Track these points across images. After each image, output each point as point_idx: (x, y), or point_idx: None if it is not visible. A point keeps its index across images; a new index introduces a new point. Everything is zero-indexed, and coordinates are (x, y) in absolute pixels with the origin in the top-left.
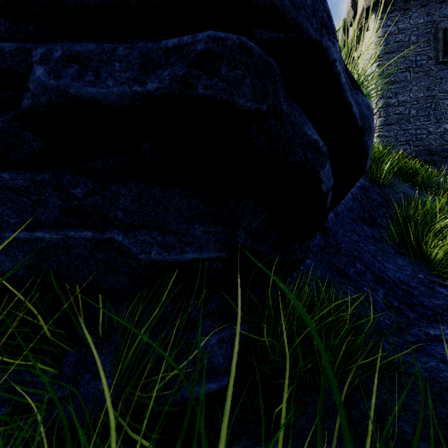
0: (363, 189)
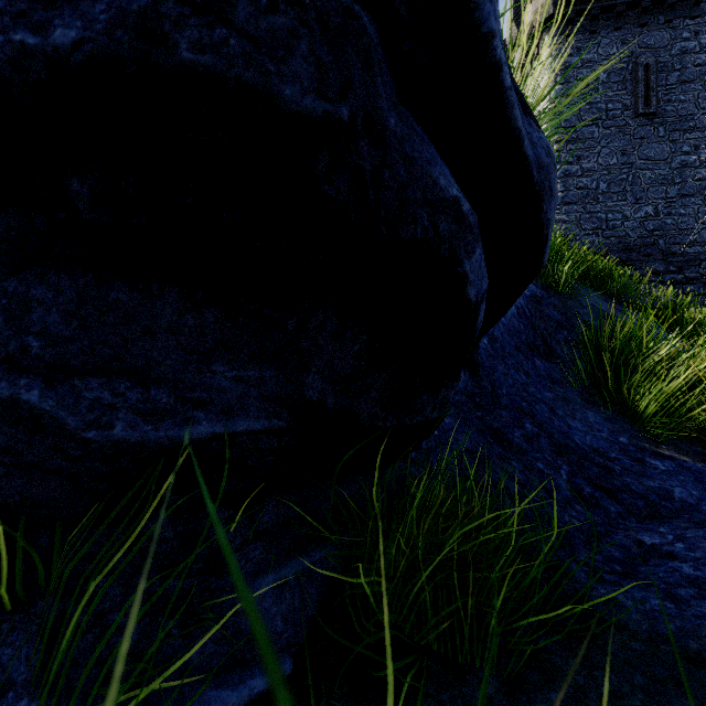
0: (534, 300)
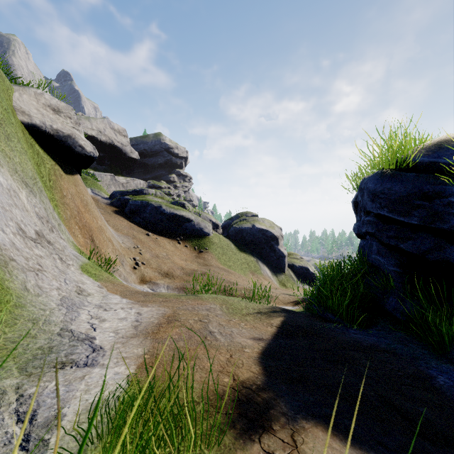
0: None
